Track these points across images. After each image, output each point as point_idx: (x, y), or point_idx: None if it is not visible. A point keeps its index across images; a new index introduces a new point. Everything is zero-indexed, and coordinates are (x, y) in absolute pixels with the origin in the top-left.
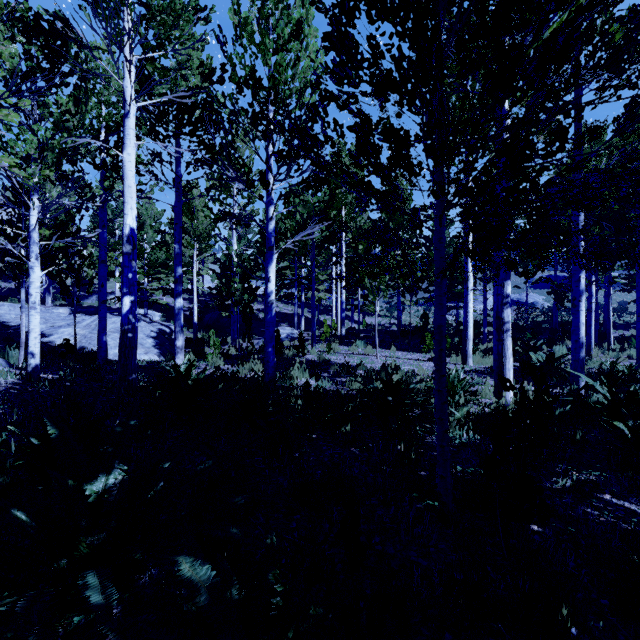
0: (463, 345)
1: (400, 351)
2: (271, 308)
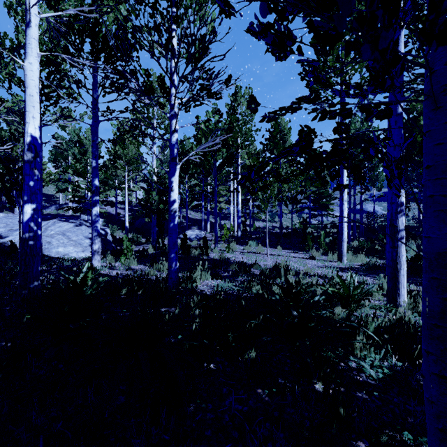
0: (339, 246)
1: (285, 250)
2: (174, 216)
